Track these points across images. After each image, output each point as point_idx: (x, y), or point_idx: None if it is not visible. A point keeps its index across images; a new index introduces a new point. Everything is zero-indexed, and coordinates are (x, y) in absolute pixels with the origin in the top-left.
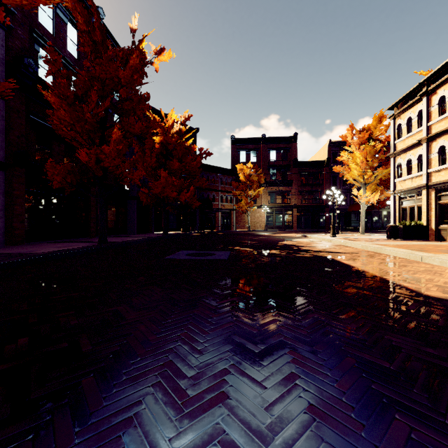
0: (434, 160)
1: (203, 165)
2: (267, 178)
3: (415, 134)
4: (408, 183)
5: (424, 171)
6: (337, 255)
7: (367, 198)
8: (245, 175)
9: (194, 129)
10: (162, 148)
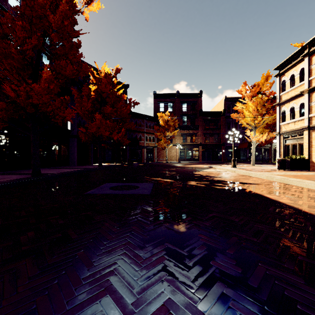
0: (314, 107)
1: (132, 113)
2: (180, 123)
3: (297, 87)
4: (291, 125)
5: (306, 116)
6: (253, 187)
7: (258, 138)
8: (164, 121)
9: (125, 85)
10: (97, 95)
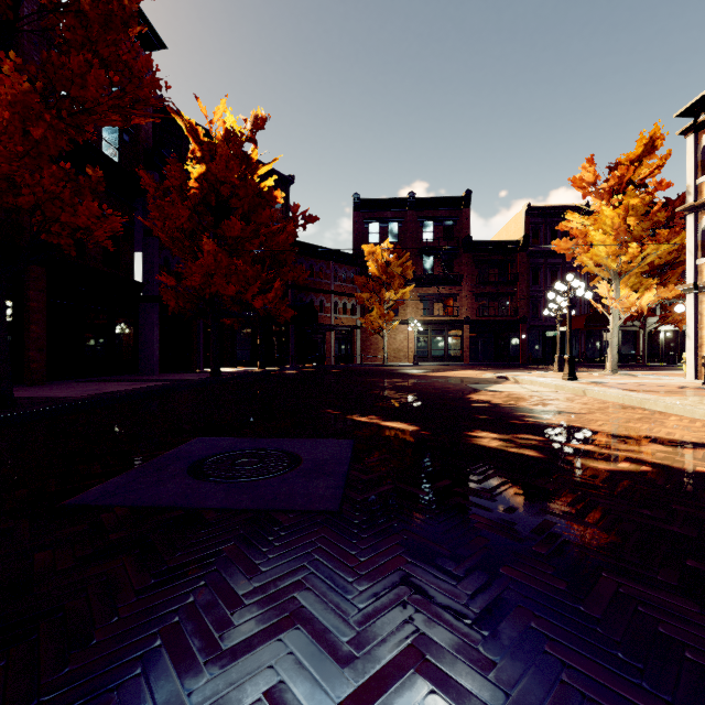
0: None
1: (302, 245)
2: (418, 270)
3: None
4: None
5: None
6: None
7: (631, 300)
8: (378, 263)
9: (286, 176)
10: (208, 191)
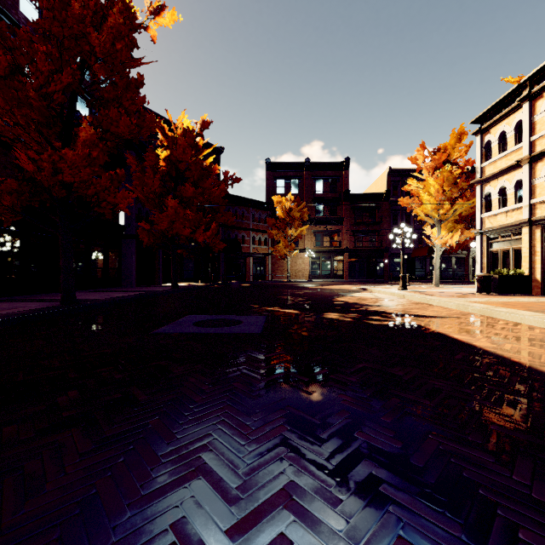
0: (539, 187)
1: (229, 196)
2: (312, 214)
3: (511, 153)
4: (501, 218)
5: (525, 201)
6: (432, 323)
7: (445, 239)
8: (284, 209)
9: (218, 148)
10: (171, 167)
